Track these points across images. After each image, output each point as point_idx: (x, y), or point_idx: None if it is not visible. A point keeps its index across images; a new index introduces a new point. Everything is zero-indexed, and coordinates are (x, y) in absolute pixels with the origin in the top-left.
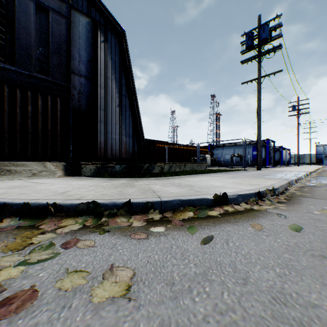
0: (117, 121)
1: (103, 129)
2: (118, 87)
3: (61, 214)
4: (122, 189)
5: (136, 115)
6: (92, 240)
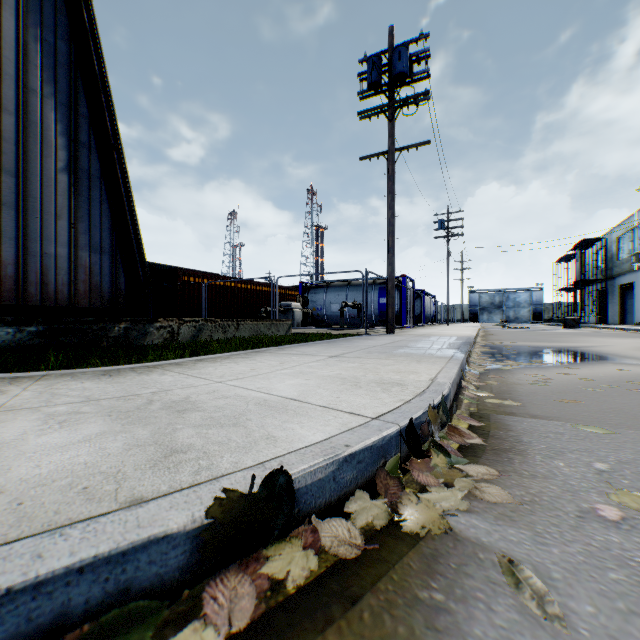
0: (62, 209)
1: (15, 225)
2: (67, 122)
3: None
4: None
5: (122, 202)
6: None
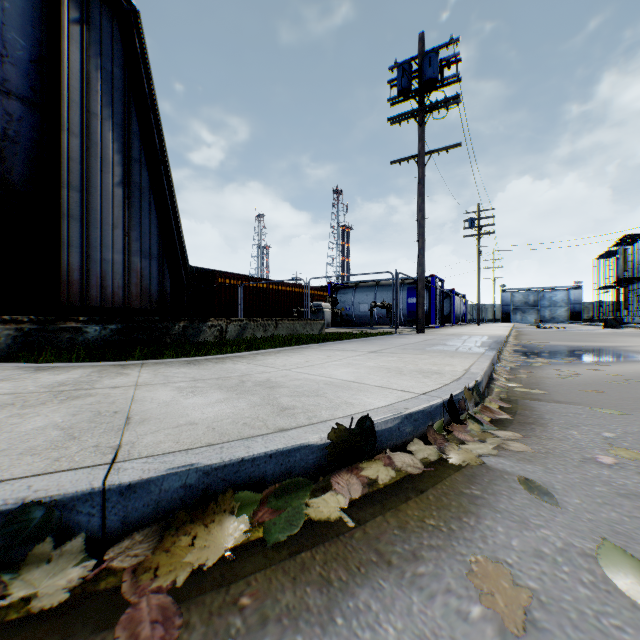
0: (118, 220)
1: (80, 235)
2: (122, 140)
3: None
4: (14, 414)
5: (168, 211)
6: None
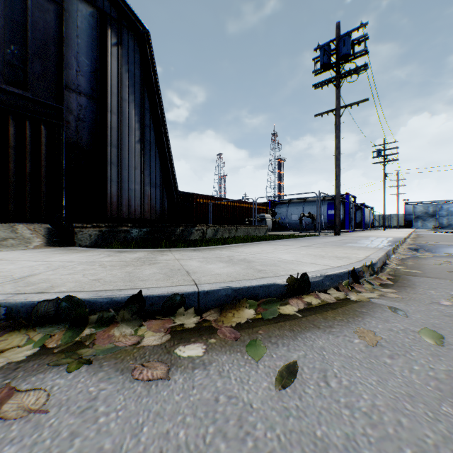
0: (137, 164)
1: (116, 174)
2: (139, 114)
3: (1, 324)
4: (135, 268)
5: (166, 156)
6: (44, 390)
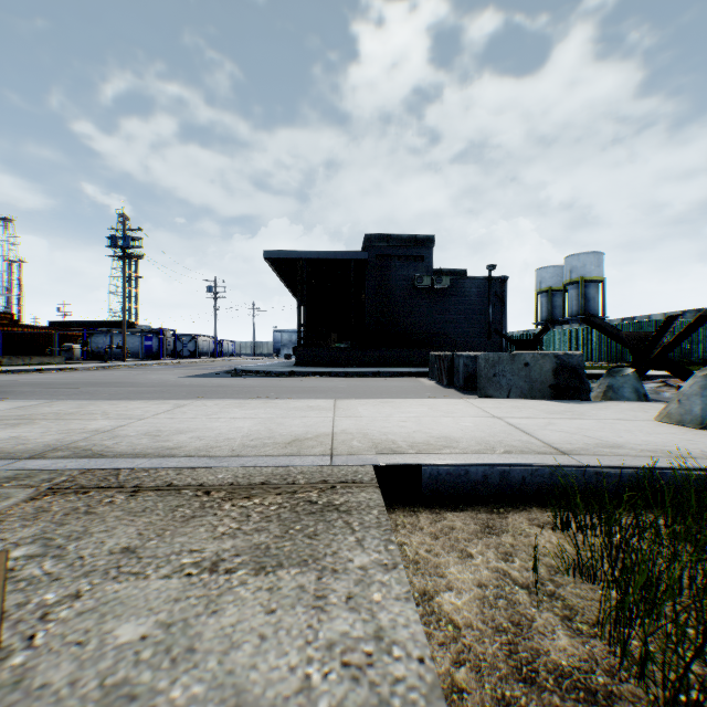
0: None
1: None
2: None
3: None
4: None
5: None
6: None
